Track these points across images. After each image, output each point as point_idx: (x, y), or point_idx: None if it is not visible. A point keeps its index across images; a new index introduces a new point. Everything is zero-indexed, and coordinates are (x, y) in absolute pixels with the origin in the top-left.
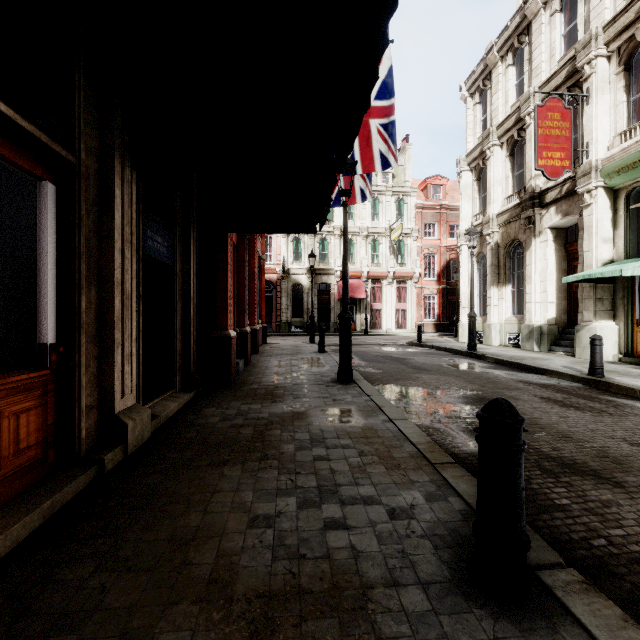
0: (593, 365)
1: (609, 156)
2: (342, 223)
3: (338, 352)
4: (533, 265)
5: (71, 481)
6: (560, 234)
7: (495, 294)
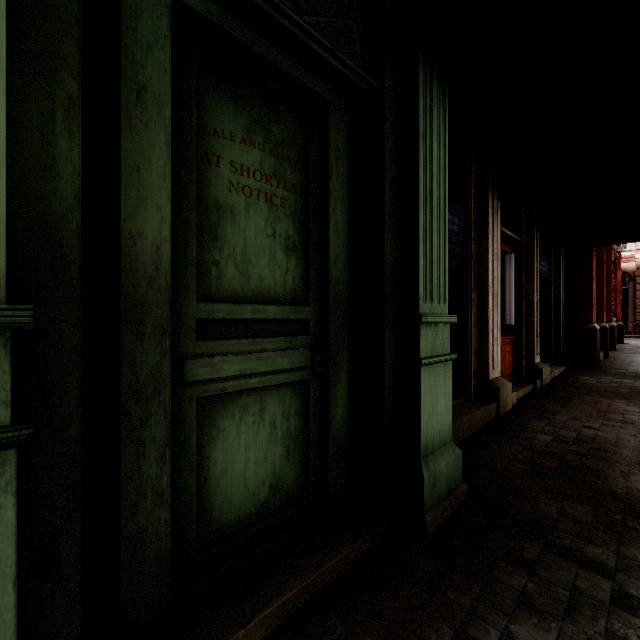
0: None
1: None
2: None
3: None
4: None
5: (526, 385)
6: None
7: None
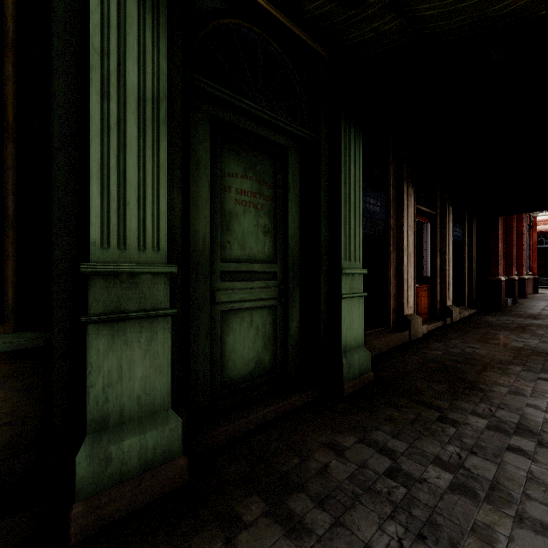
0: None
1: None
2: None
3: None
4: None
5: (438, 321)
6: None
7: None
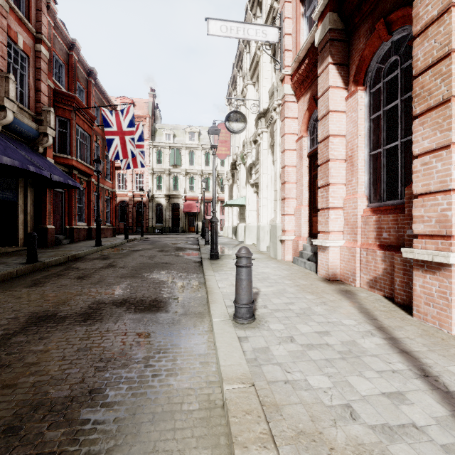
0: (205, 240)
1: (241, 151)
2: (187, 167)
3: (141, 240)
4: (234, 197)
5: None
6: None
7: (230, 211)
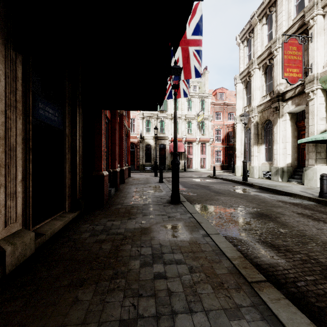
0: (322, 191)
1: (325, 71)
2: (172, 112)
3: (170, 182)
4: (278, 133)
5: None
6: (293, 116)
7: (256, 150)
